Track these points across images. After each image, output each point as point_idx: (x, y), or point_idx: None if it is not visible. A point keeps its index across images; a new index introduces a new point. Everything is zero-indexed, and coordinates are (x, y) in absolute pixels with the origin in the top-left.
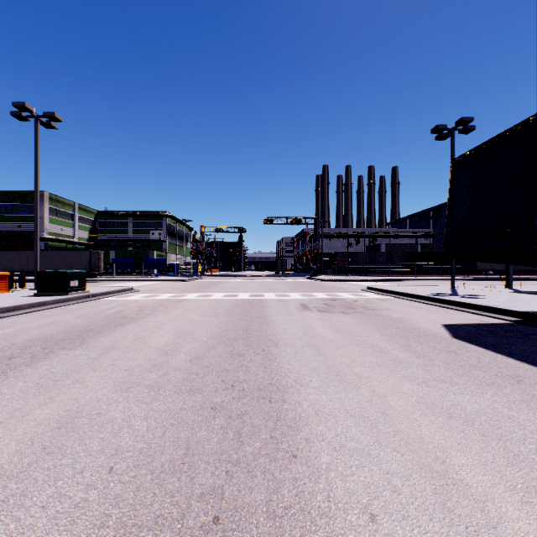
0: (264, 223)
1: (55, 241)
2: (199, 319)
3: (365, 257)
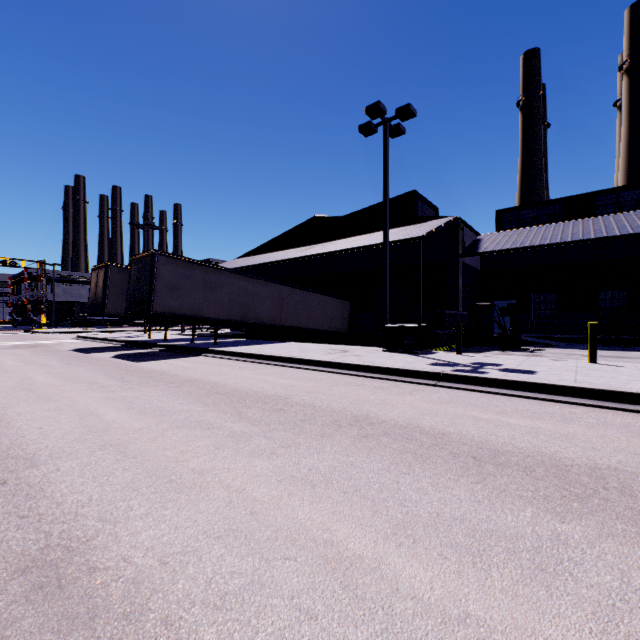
0: None
1: None
2: None
3: None
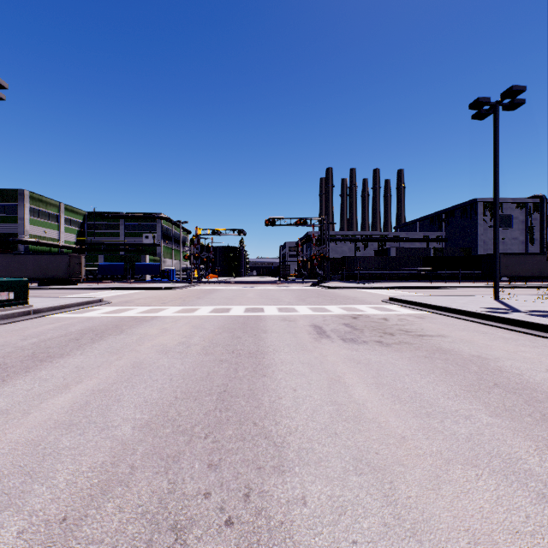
0: (266, 224)
1: (37, 244)
2: (152, 360)
3: (375, 262)
